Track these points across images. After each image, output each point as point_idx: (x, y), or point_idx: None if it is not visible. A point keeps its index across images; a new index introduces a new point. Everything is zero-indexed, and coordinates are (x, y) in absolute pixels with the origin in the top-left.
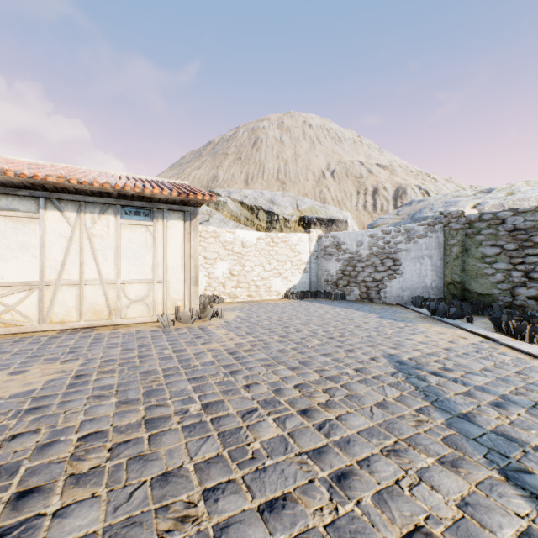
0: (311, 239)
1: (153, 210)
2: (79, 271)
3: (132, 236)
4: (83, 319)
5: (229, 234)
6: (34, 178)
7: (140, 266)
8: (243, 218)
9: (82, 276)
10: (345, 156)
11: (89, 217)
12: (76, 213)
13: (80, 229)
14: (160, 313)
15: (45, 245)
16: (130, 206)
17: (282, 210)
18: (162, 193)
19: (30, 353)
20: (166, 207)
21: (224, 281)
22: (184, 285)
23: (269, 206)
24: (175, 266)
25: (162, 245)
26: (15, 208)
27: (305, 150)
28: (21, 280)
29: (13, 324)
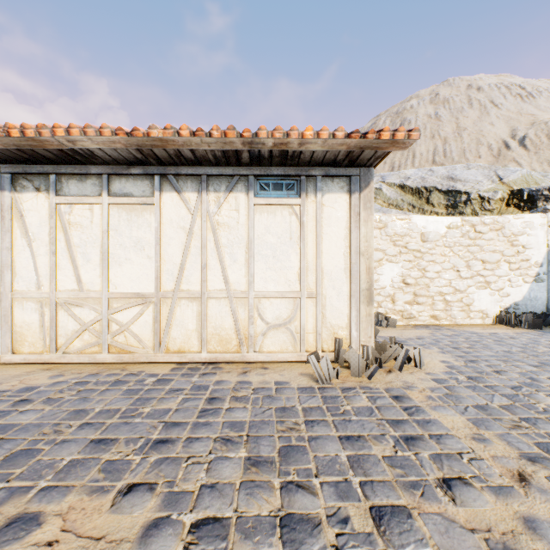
0: (549, 224)
1: (300, 179)
2: (200, 277)
3: (269, 223)
4: (205, 348)
5: (400, 222)
6: (135, 135)
7: (281, 271)
8: (406, 206)
9: (204, 286)
10: (541, 115)
11: (213, 197)
12: (196, 193)
13: (201, 216)
14: (311, 347)
15: (161, 242)
16: (267, 176)
17: (473, 186)
18: (318, 136)
19: (103, 428)
20: (319, 171)
21: (392, 293)
22: (349, 302)
23: (447, 184)
24: (334, 269)
25: (314, 236)
26: (128, 193)
27: (472, 120)
28: (135, 290)
29: (126, 349)
